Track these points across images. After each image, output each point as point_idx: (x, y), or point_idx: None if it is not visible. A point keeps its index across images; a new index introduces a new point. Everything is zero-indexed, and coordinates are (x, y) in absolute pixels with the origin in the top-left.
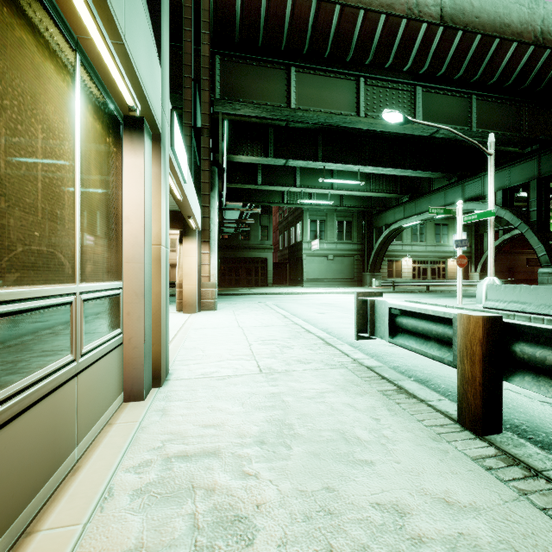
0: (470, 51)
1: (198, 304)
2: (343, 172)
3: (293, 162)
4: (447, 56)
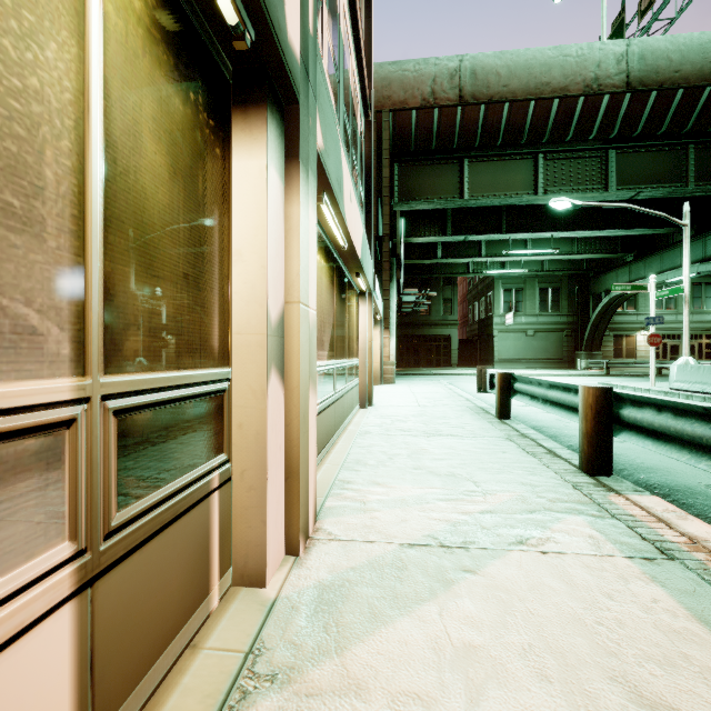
0: (672, 106)
1: (381, 379)
2: None
3: (473, 237)
4: (641, 117)
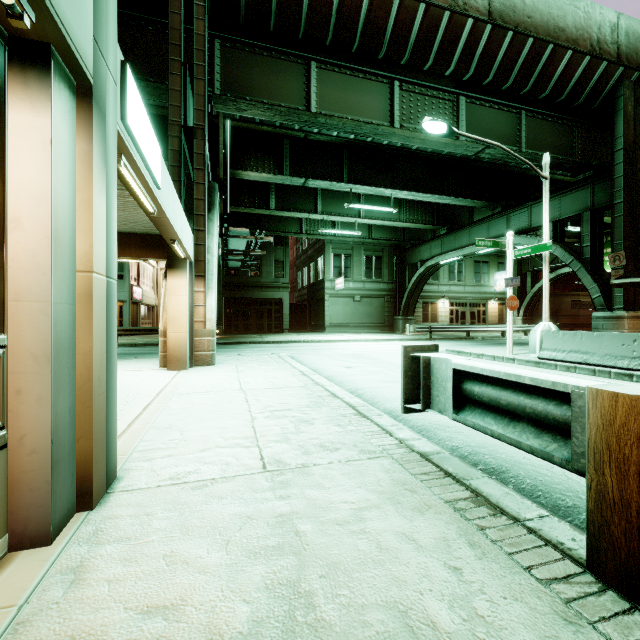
0: (521, 57)
1: (190, 358)
2: (373, 198)
3: (314, 182)
4: (495, 61)
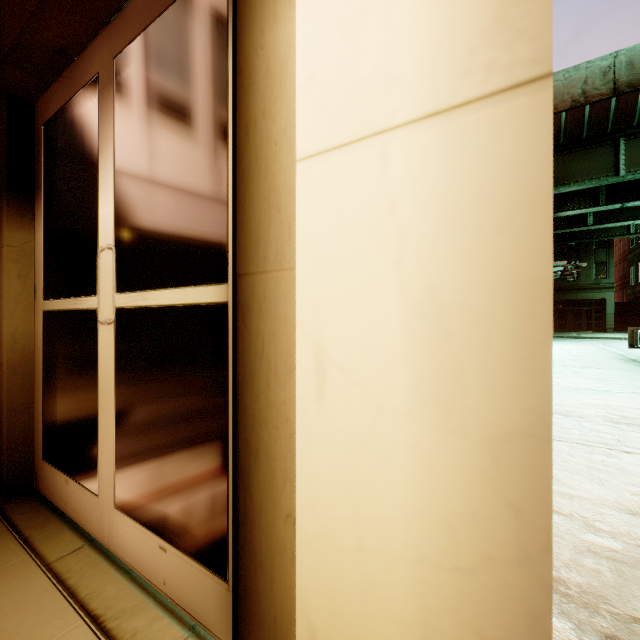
0: None
1: None
2: None
3: (633, 203)
4: None
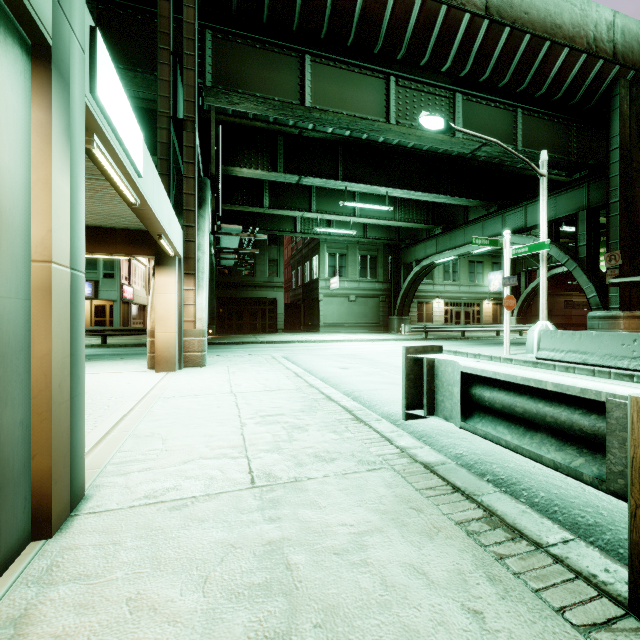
0: (518, 53)
1: (179, 359)
2: (368, 197)
3: (308, 180)
4: (492, 57)
